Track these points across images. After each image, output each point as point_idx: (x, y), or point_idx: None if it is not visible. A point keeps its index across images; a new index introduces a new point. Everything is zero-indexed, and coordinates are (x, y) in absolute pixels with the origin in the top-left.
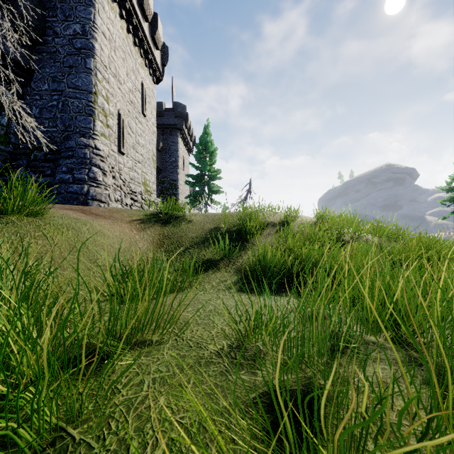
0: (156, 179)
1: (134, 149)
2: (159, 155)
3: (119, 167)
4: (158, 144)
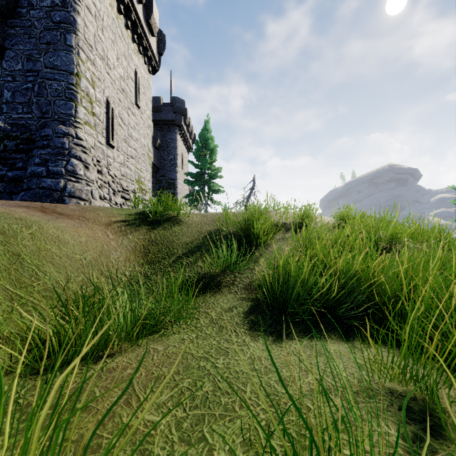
0: (153, 178)
1: (126, 142)
2: (157, 153)
3: (108, 162)
4: (155, 140)
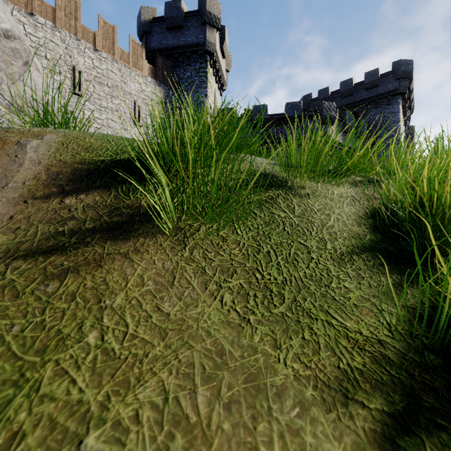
0: None
1: None
2: None
3: None
4: None
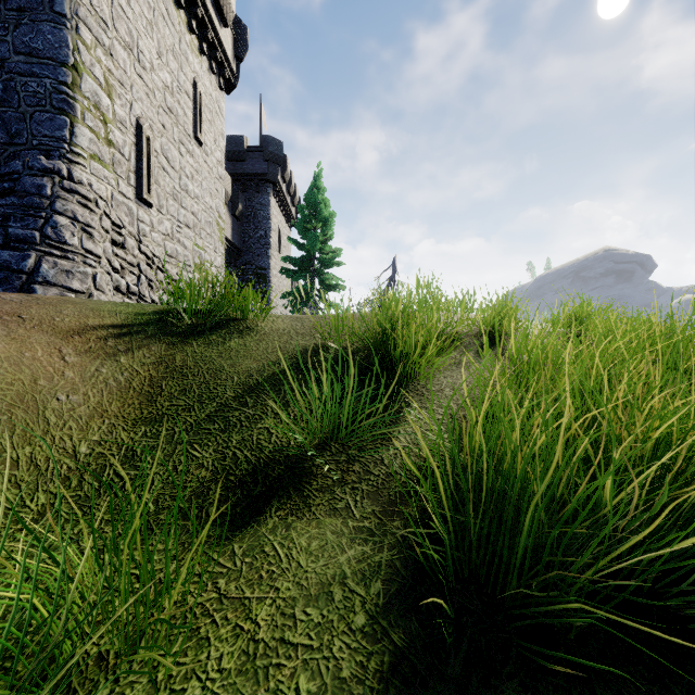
0: (232, 267)
1: (176, 200)
2: (238, 226)
3: (140, 230)
4: (235, 206)
